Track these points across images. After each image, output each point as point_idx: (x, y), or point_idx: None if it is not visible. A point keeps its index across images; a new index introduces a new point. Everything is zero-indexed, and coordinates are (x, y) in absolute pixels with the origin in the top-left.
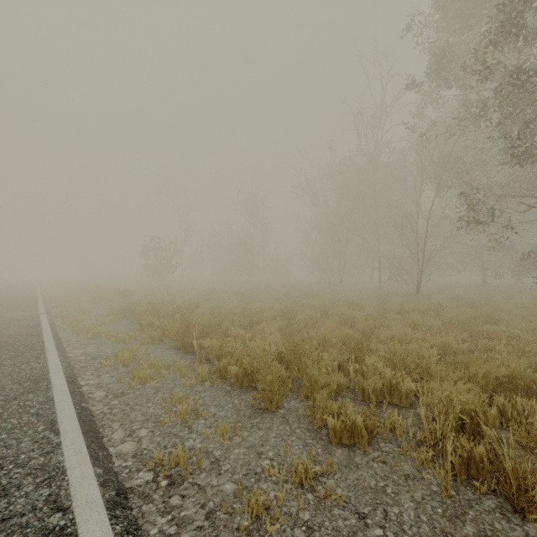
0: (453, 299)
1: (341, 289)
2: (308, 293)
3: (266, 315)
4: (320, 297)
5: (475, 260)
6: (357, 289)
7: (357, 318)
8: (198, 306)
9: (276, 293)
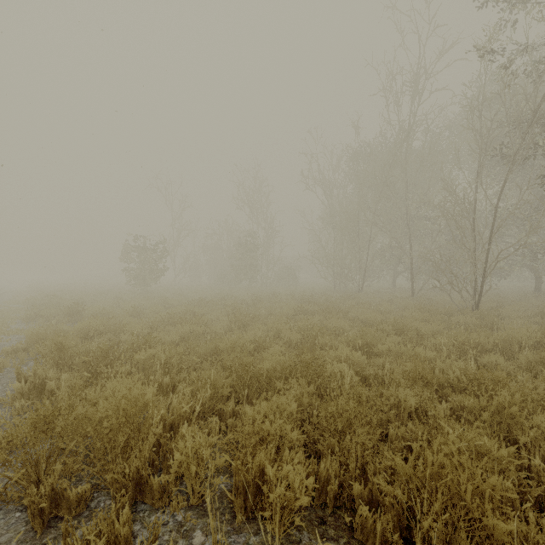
0: (536, 318)
1: (365, 300)
2: (329, 308)
3: (269, 367)
4: (345, 313)
5: (530, 263)
6: (384, 298)
7: (438, 367)
8: (149, 342)
9: (283, 306)
